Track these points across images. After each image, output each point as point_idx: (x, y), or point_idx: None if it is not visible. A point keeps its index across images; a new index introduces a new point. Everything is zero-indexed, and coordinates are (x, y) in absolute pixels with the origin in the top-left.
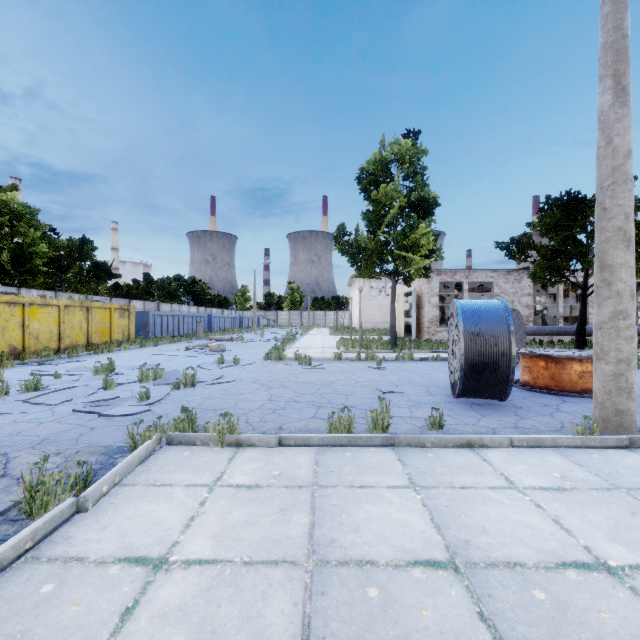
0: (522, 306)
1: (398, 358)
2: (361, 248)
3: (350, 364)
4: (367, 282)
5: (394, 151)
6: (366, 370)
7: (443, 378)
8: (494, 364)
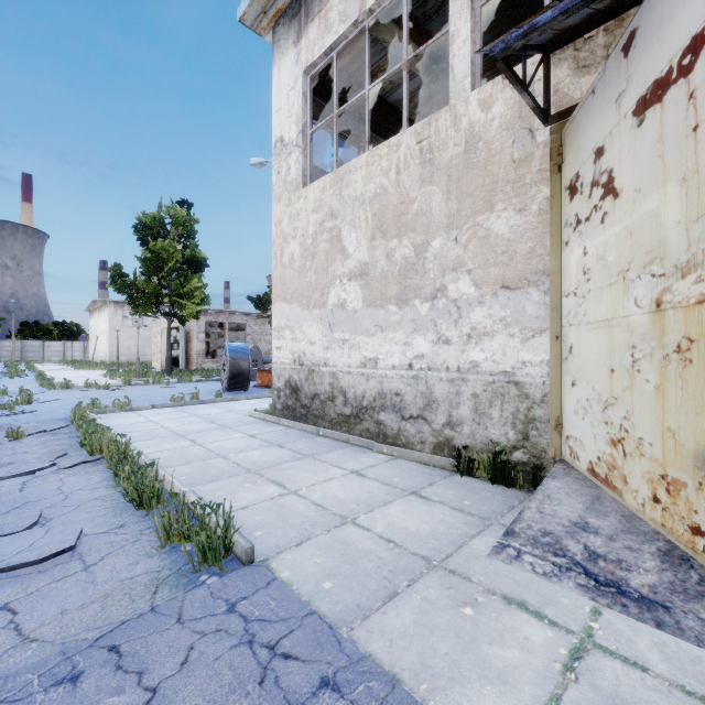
0: (266, 343)
1: (180, 381)
2: (140, 290)
3: (143, 387)
4: (120, 311)
5: (171, 213)
6: (161, 388)
7: (216, 388)
8: (243, 373)
